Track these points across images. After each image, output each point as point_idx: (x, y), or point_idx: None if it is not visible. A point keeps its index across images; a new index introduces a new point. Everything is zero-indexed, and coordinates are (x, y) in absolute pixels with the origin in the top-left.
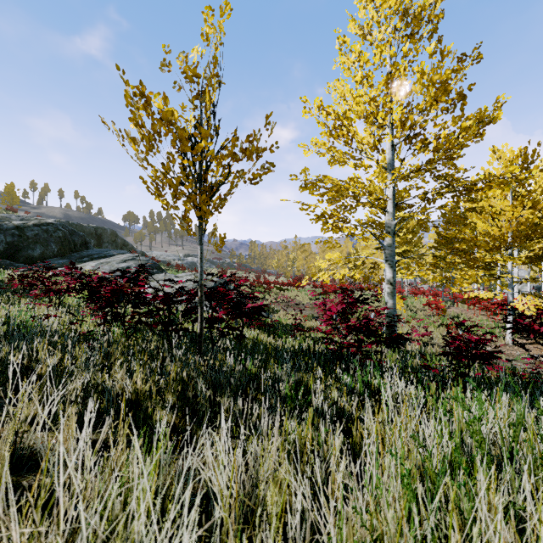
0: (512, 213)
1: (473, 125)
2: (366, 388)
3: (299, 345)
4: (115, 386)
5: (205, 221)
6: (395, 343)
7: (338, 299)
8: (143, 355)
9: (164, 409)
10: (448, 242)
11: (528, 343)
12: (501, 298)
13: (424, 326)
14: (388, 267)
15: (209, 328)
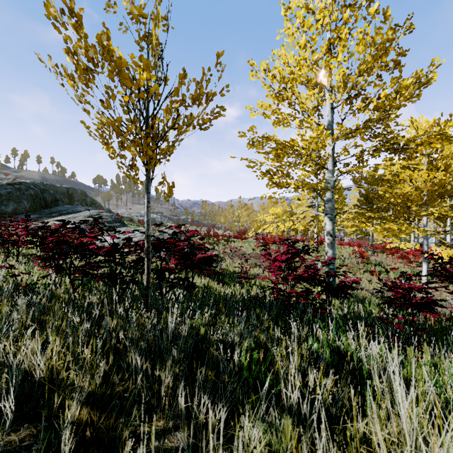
0: (428, 175)
1: (410, 86)
2: (333, 353)
3: (248, 294)
4: (33, 356)
5: (151, 166)
6: (344, 293)
7: (283, 249)
8: (82, 312)
9: (76, 402)
10: (369, 201)
11: (440, 286)
12: (418, 248)
13: (355, 273)
14: (328, 220)
15: (159, 280)
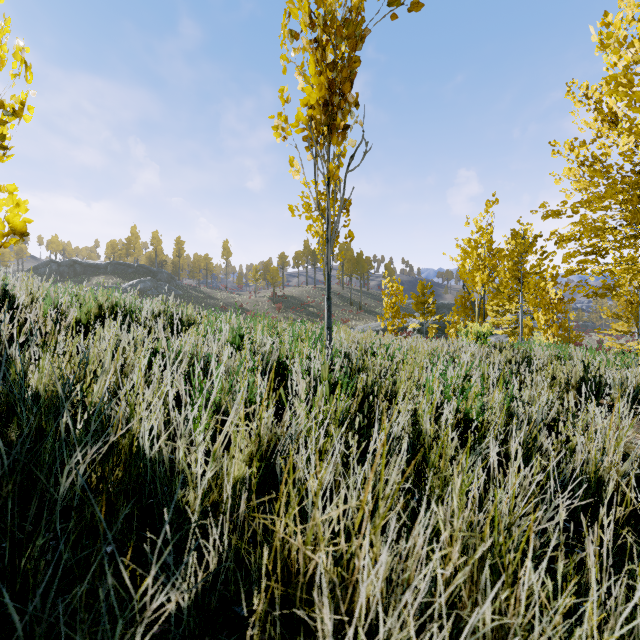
0: None
1: None
2: None
3: None
4: None
5: None
6: None
7: None
8: None
9: None
10: None
11: None
12: None
13: None
14: None
15: None
